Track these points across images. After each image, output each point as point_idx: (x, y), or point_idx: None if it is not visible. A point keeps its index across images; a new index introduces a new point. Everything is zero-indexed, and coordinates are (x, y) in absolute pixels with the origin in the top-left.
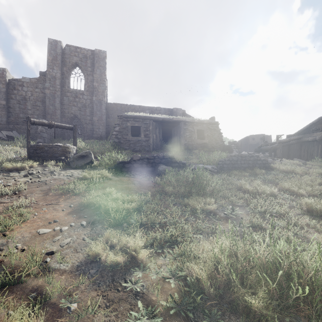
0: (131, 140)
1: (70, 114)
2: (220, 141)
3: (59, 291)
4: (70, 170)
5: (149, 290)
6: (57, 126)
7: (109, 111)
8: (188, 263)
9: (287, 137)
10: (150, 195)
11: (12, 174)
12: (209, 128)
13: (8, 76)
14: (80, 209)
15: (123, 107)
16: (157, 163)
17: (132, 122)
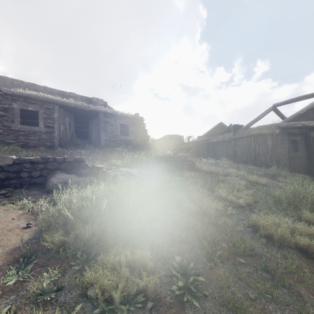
0: (20, 129)
1: None
2: (145, 138)
3: None
4: None
5: None
6: None
7: None
8: None
9: (198, 138)
10: None
11: None
12: (133, 123)
13: None
14: None
15: (16, 84)
16: (52, 169)
17: (22, 102)
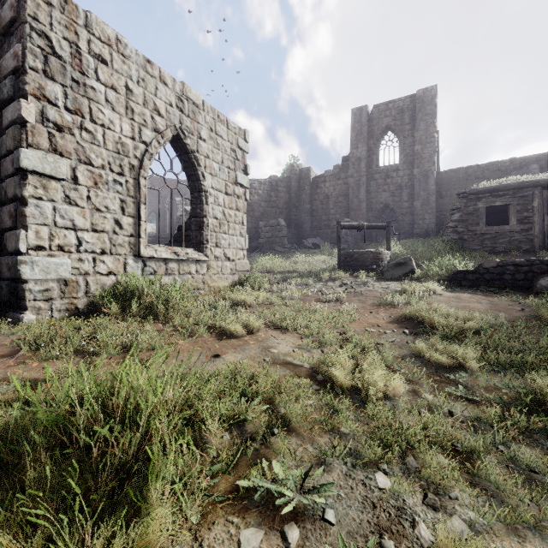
0: (486, 232)
1: (378, 205)
2: None
3: (391, 361)
4: (384, 281)
5: (474, 387)
6: (367, 227)
7: (443, 186)
8: (529, 376)
9: None
10: (507, 320)
11: (329, 284)
12: None
13: (312, 175)
14: (401, 320)
15: (471, 173)
16: (539, 272)
17: (487, 199)
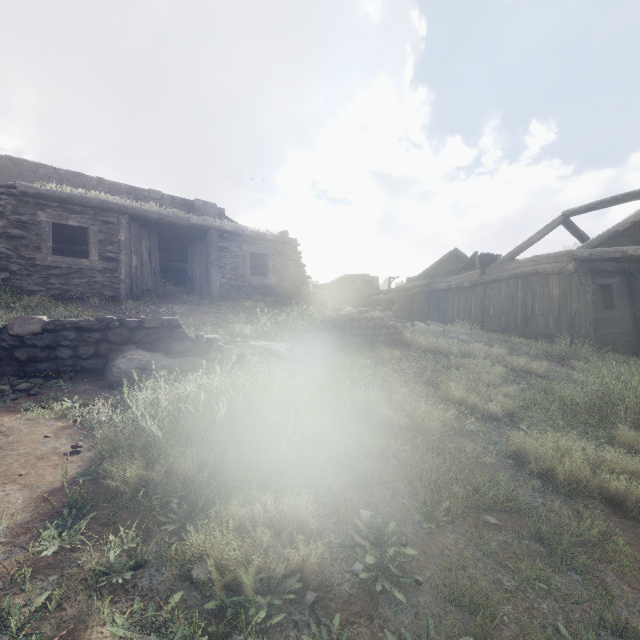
0: (53, 265)
1: None
2: (300, 281)
3: None
4: None
5: None
6: None
7: None
8: None
9: (408, 281)
10: (10, 533)
11: None
12: (277, 251)
13: None
14: None
15: (44, 175)
16: (118, 342)
17: (56, 211)
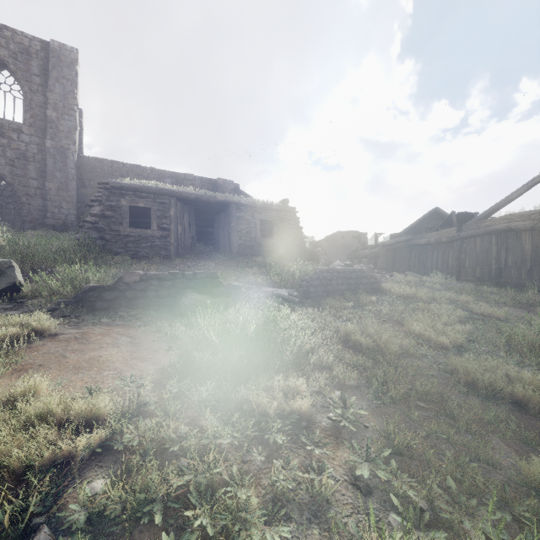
0: (130, 234)
1: None
2: (298, 241)
3: None
4: None
5: None
6: None
7: (86, 173)
8: None
9: (392, 237)
10: (154, 382)
11: None
12: (280, 217)
13: None
14: None
15: (117, 169)
16: (181, 288)
17: (131, 197)
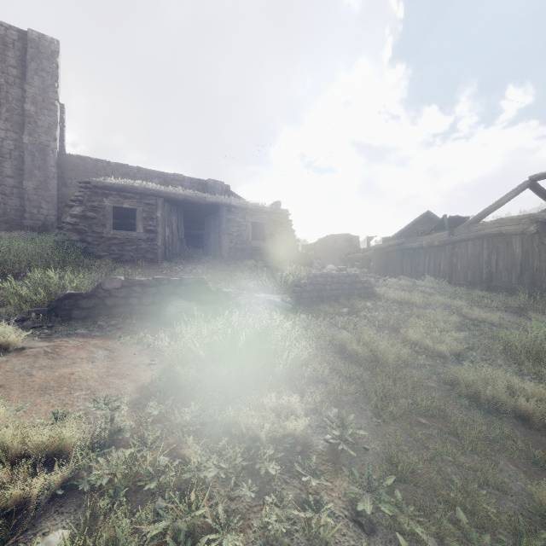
0: (113, 237)
1: None
2: (291, 244)
3: None
4: None
5: None
6: None
7: (67, 171)
8: None
9: (384, 241)
10: (132, 403)
11: None
12: (272, 220)
13: None
14: None
15: (101, 167)
16: (167, 294)
17: (115, 198)
